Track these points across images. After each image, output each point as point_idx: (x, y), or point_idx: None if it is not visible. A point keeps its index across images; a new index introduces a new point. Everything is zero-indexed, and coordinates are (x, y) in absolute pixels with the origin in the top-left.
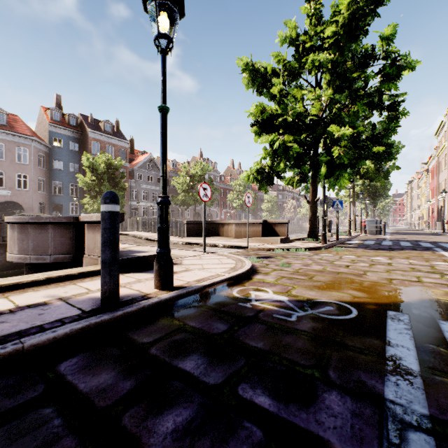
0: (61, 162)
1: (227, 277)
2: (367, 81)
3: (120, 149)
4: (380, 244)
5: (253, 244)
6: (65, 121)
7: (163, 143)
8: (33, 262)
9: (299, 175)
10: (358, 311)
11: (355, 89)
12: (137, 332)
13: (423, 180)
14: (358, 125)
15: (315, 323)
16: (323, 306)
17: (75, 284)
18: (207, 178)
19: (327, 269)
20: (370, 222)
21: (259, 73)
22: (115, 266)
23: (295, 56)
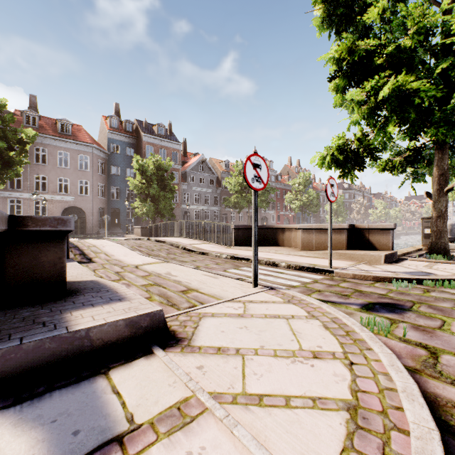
0: (119, 167)
1: None
2: None
3: (172, 152)
4: None
5: (336, 264)
6: (122, 128)
7: None
8: None
9: (402, 155)
10: None
11: None
12: None
13: None
14: None
15: None
16: None
17: None
18: None
19: None
20: None
21: (340, 2)
22: None
23: None
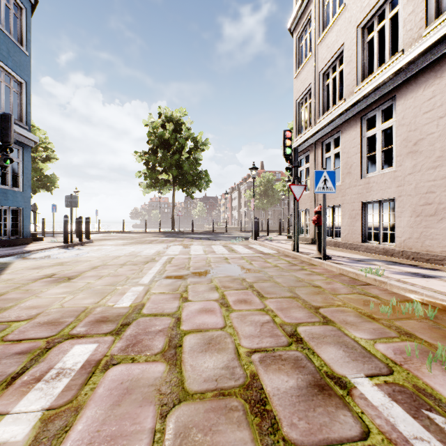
0: None
1: None
2: None
3: None
4: None
5: None
6: None
7: None
8: None
9: None
10: None
11: None
12: None
13: None
14: None
15: None
16: None
17: None
18: None
19: None
20: None
21: None
22: None
23: None
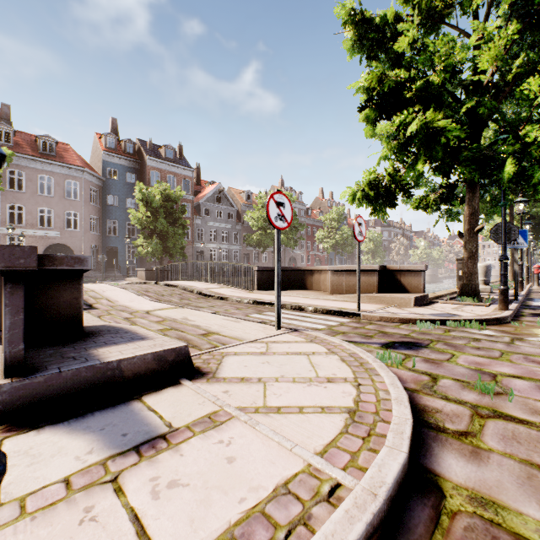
0: (117, 196)
1: (358, 534)
2: None
3: (183, 179)
4: None
5: (365, 307)
6: (121, 148)
7: None
8: None
9: (436, 192)
10: None
11: None
12: None
13: None
14: None
15: None
16: None
17: None
18: None
19: None
20: None
21: (372, 25)
22: None
23: None
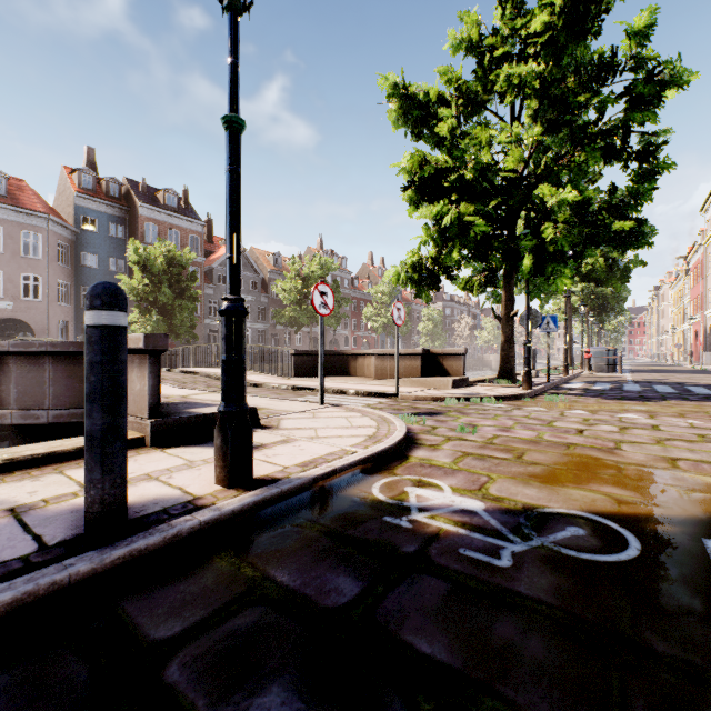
0: (96, 255)
1: (362, 457)
2: (602, 109)
3: (189, 235)
4: (622, 390)
5: (406, 390)
6: (101, 190)
7: (232, 192)
8: (16, 423)
9: (482, 273)
10: (640, 539)
11: (582, 125)
12: (152, 601)
13: (679, 284)
14: (583, 188)
15: (556, 574)
16: (560, 525)
17: (61, 473)
18: (331, 281)
19: (544, 437)
20: (598, 353)
21: (416, 102)
22: (116, 445)
23: (476, 72)
